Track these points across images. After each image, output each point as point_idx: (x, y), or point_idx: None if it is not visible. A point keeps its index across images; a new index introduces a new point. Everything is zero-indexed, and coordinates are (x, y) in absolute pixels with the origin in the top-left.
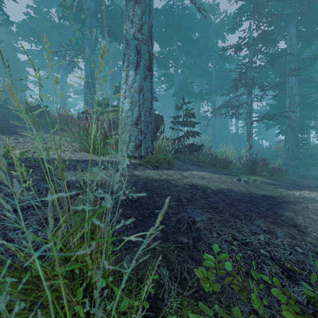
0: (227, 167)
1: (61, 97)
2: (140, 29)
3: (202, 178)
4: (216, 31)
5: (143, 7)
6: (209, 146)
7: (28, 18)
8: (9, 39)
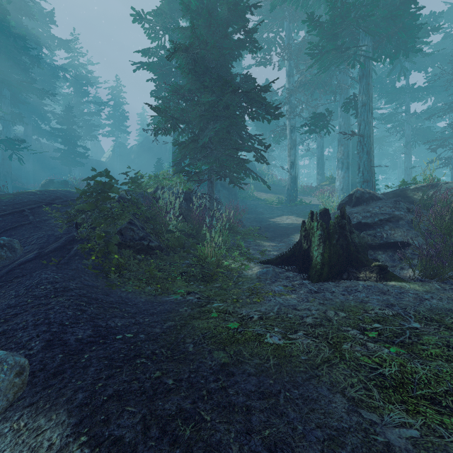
0: None
1: None
2: (343, 155)
3: None
4: None
5: (344, 146)
6: None
7: None
8: None
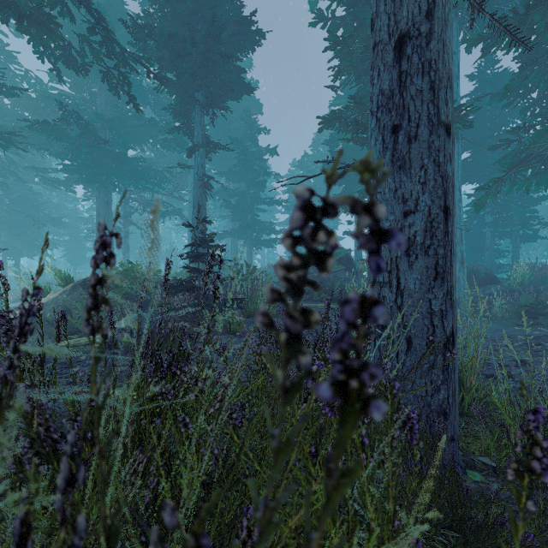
0: None
1: None
2: None
3: None
4: None
5: None
6: None
7: None
8: None
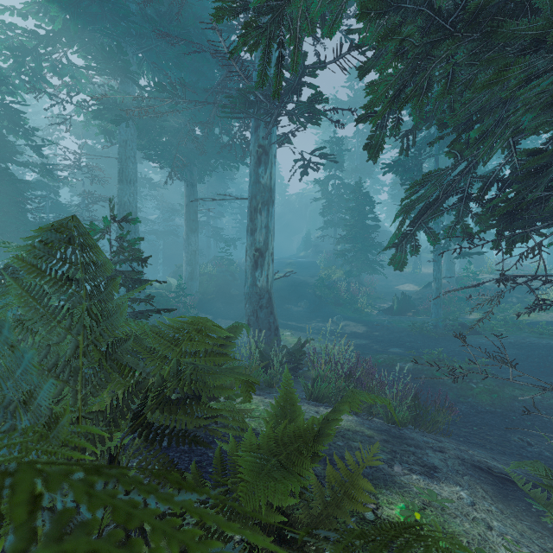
0: None
1: None
2: None
3: None
4: None
5: None
6: None
7: None
8: None
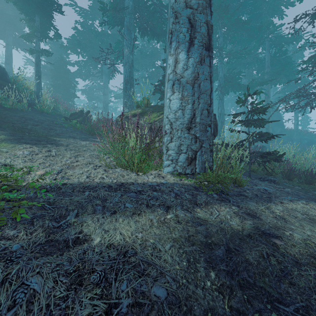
0: (313, 182)
1: (103, 102)
2: None
3: (309, 218)
4: (272, 7)
5: None
6: (262, 147)
7: (76, 32)
8: (61, 54)
